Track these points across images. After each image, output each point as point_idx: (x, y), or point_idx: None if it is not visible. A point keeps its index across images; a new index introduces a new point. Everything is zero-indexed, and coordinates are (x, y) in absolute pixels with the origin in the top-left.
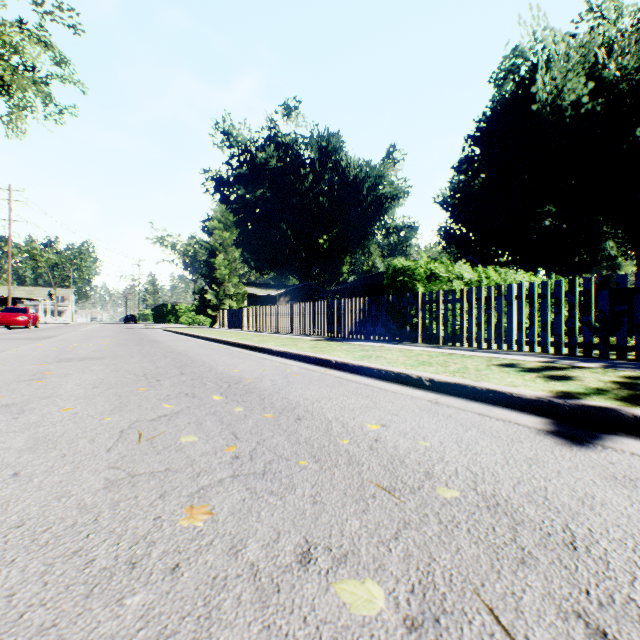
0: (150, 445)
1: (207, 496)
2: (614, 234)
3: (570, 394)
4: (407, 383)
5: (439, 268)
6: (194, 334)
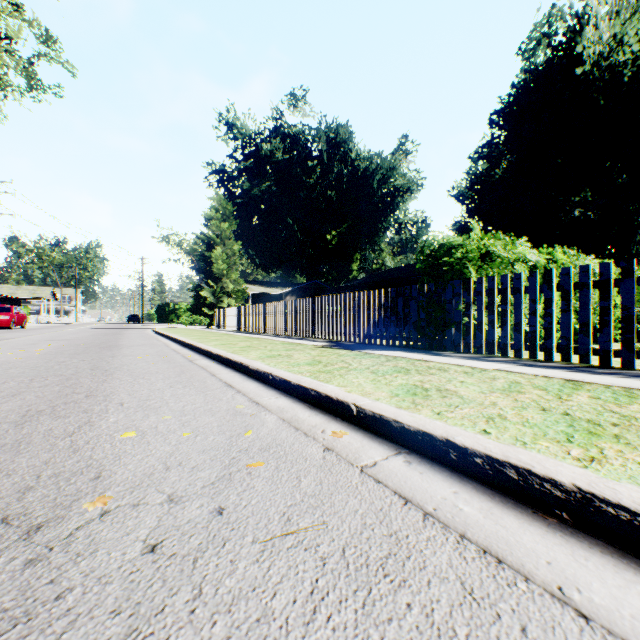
0: None
1: None
2: None
3: None
4: None
5: (497, 245)
6: (173, 337)
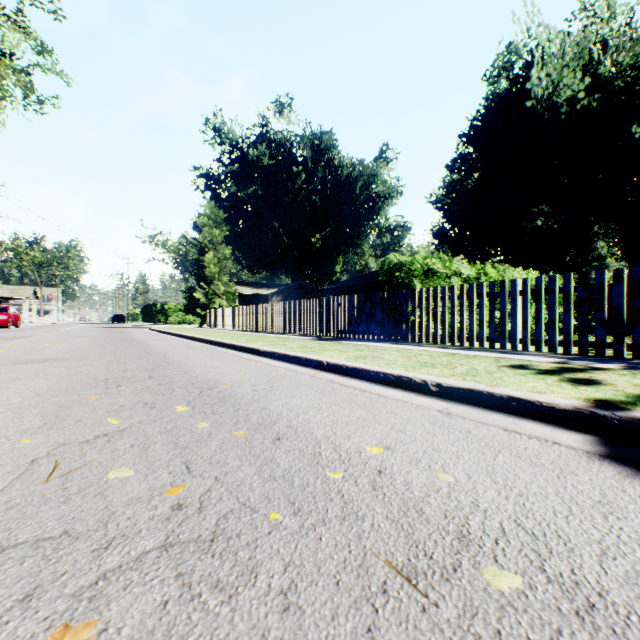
0: (61, 485)
1: (104, 596)
2: (607, 233)
3: (613, 403)
4: (409, 388)
5: (437, 263)
6: (180, 333)
